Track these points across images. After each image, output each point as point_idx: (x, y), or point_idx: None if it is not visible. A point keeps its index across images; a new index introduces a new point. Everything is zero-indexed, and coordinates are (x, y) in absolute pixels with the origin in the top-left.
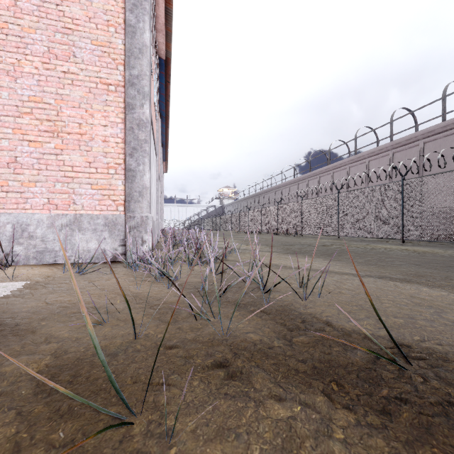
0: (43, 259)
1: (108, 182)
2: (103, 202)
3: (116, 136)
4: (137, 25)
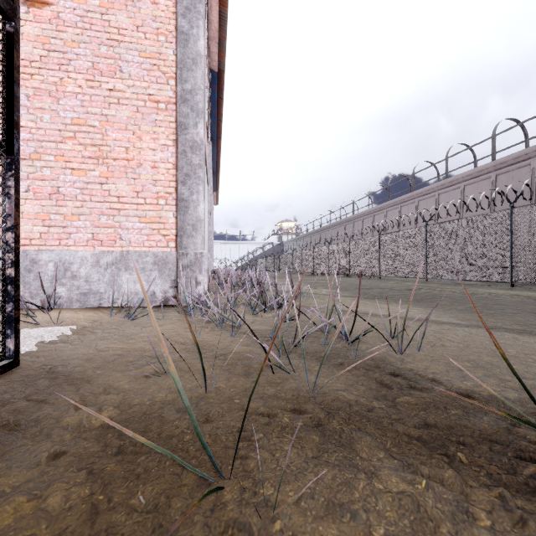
0: (87, 302)
1: (158, 214)
2: (153, 237)
3: (167, 161)
4: (190, 31)
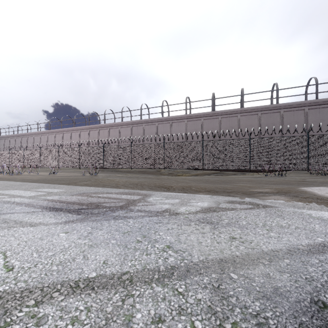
0: None
1: None
2: None
3: None
4: None
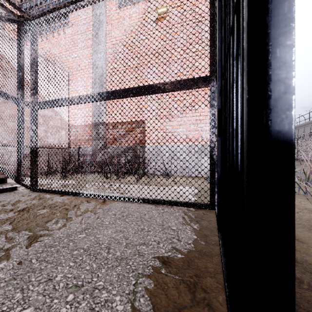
0: (184, 173)
1: None
2: None
3: None
4: None
